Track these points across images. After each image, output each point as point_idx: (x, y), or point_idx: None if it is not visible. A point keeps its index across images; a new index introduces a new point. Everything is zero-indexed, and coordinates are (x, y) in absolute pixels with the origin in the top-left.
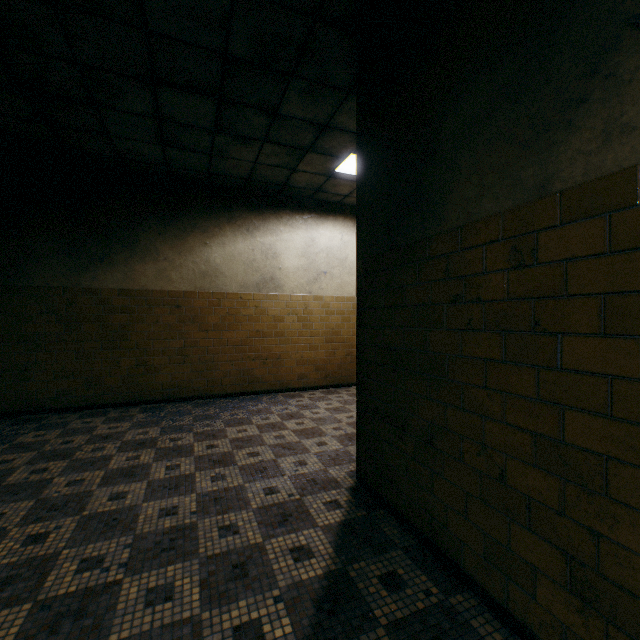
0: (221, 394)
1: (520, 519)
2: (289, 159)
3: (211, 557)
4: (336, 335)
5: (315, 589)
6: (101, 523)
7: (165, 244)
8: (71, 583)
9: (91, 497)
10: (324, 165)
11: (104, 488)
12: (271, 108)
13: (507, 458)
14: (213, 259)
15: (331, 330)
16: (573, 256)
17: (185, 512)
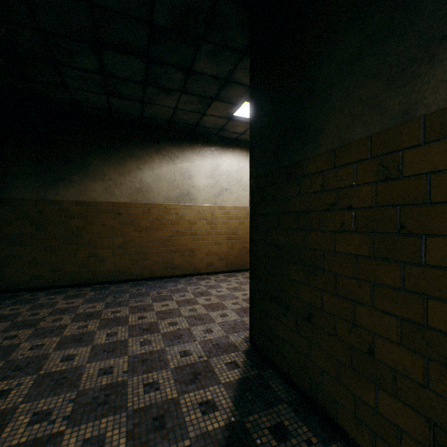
0: (151, 277)
1: (387, 387)
2: (200, 106)
3: (136, 410)
4: (234, 234)
5: (218, 439)
6: (53, 381)
7: (110, 168)
8: (23, 434)
9: (47, 359)
10: (226, 110)
11: (58, 351)
12: (186, 66)
13: (375, 336)
14: (145, 179)
15: (231, 231)
16: (436, 169)
17: (118, 371)
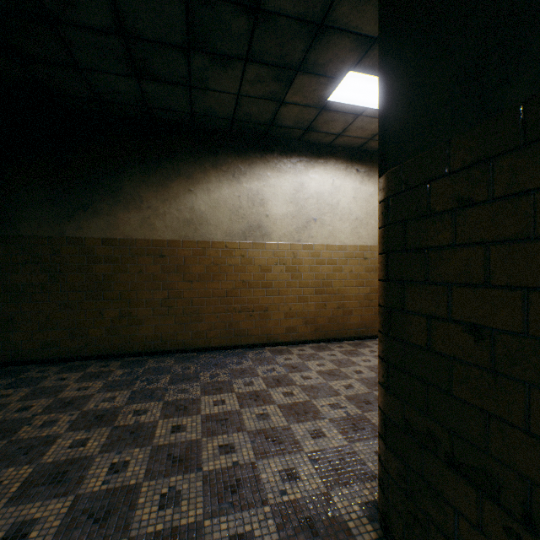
0: (206, 347)
1: None
2: (276, 86)
3: None
4: (327, 286)
5: None
6: None
7: (149, 191)
8: None
9: None
10: (316, 92)
11: (11, 508)
12: None
13: None
14: (197, 206)
15: (321, 281)
16: None
17: None
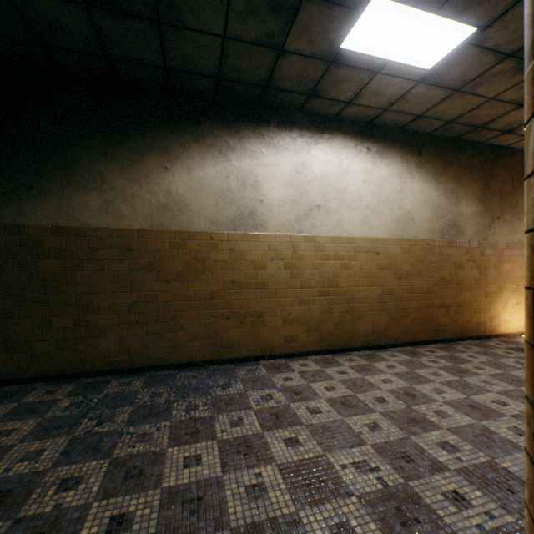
0: (185, 363)
1: None
2: (273, 22)
3: None
4: (333, 286)
5: None
6: None
7: (112, 168)
8: None
9: None
10: (326, 33)
11: None
12: None
13: None
14: (175, 188)
15: (326, 280)
16: None
17: None
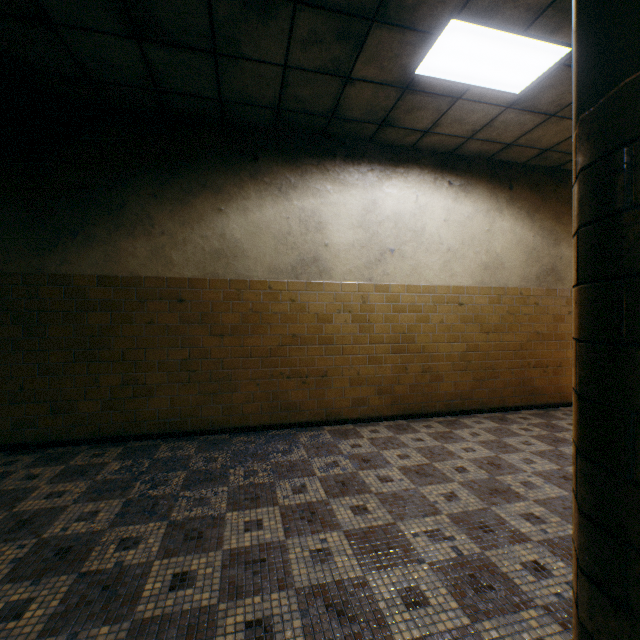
0: (241, 427)
1: None
2: (340, 50)
3: None
4: (408, 342)
5: None
6: None
7: (162, 211)
8: None
9: None
10: (398, 59)
11: None
12: None
13: None
14: (230, 232)
15: (401, 335)
16: None
17: None
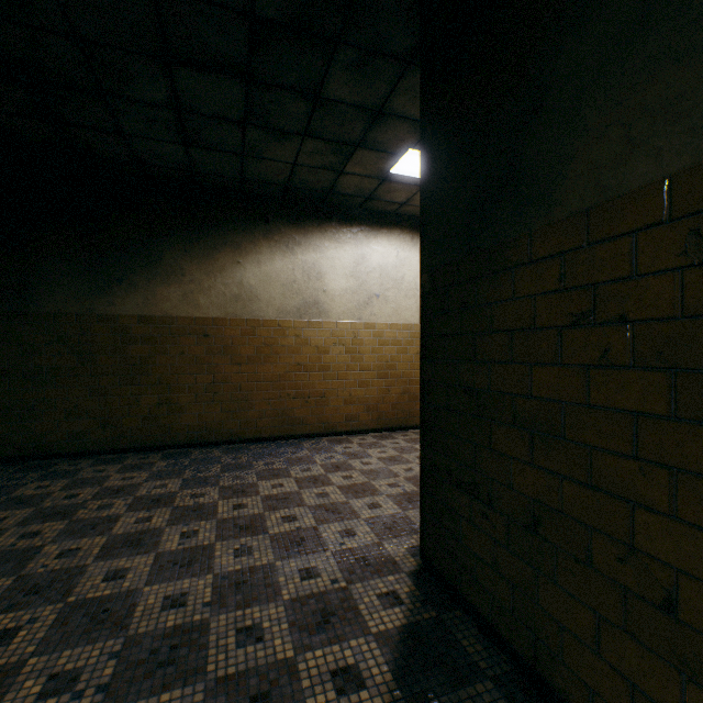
0: (256, 438)
1: None
2: (335, 158)
3: (222, 680)
4: (391, 369)
5: None
6: (87, 616)
7: (191, 263)
8: None
9: (83, 575)
10: (377, 165)
11: (101, 562)
12: (312, 90)
13: (681, 576)
14: (247, 280)
15: (385, 363)
16: None
17: (196, 603)
